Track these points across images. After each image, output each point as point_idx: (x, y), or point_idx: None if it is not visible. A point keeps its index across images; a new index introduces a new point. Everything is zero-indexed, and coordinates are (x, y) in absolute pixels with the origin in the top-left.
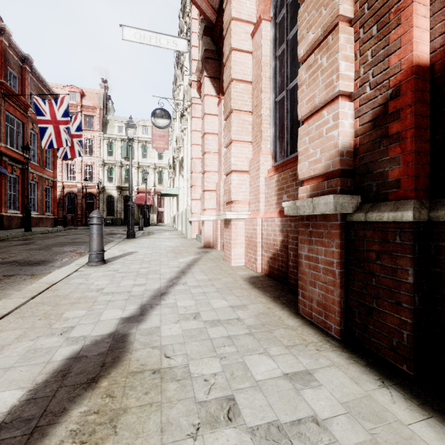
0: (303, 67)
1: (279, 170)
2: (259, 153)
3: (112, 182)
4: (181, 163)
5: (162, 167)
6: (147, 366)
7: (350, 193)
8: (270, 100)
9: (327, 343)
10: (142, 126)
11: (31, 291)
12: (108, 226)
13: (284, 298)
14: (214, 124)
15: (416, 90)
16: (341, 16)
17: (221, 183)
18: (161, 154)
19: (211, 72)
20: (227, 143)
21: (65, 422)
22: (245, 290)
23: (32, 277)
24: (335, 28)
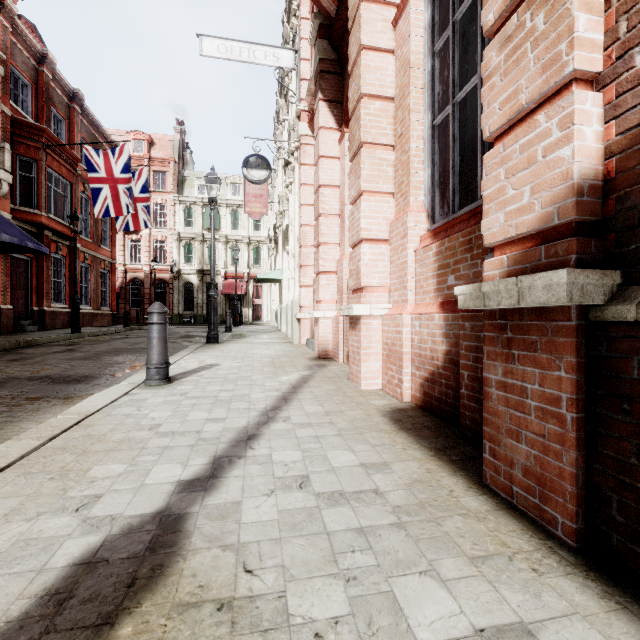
0: (493, 43)
1: (440, 235)
2: (406, 209)
3: (191, 264)
4: (285, 233)
5: (259, 241)
6: (208, 592)
7: (596, 267)
8: (424, 124)
9: (550, 554)
10: (232, 183)
11: (52, 427)
12: (185, 325)
13: (454, 452)
14: (334, 171)
15: None
16: None
17: (344, 260)
18: (258, 222)
19: (328, 93)
20: (354, 197)
21: None
22: (386, 435)
23: (65, 401)
24: None
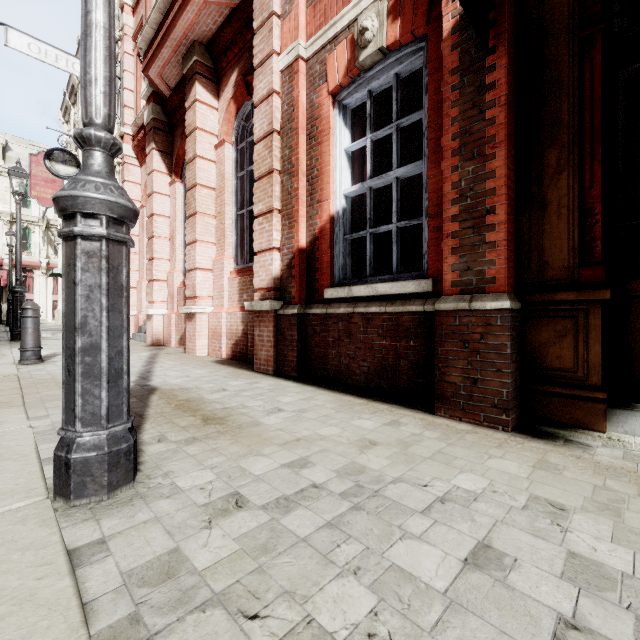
0: (256, 221)
1: (240, 274)
2: (223, 256)
3: None
4: None
5: (29, 221)
6: (175, 388)
7: (279, 299)
8: (233, 212)
9: (267, 376)
10: None
11: (7, 379)
12: None
13: (245, 367)
14: (165, 205)
15: (300, 259)
16: (274, 208)
17: (175, 273)
18: (27, 197)
19: (161, 146)
20: (191, 241)
21: (153, 398)
22: (216, 366)
23: None
24: (272, 211)
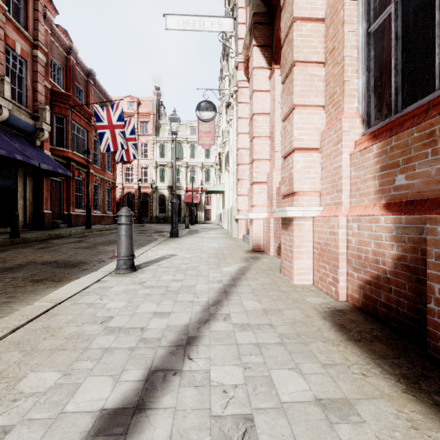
0: None
1: (381, 135)
2: (339, 117)
3: (164, 182)
4: (226, 157)
5: (209, 165)
6: None
7: None
8: (358, 33)
9: None
10: (191, 127)
11: (22, 316)
12: (160, 223)
13: (432, 386)
14: (265, 101)
15: None
16: None
17: (274, 172)
18: (208, 152)
19: (260, 40)
20: (287, 112)
21: None
22: (334, 348)
23: (57, 284)
24: None
